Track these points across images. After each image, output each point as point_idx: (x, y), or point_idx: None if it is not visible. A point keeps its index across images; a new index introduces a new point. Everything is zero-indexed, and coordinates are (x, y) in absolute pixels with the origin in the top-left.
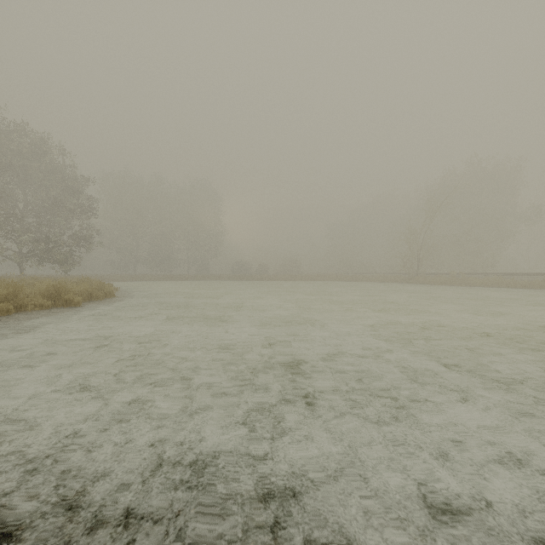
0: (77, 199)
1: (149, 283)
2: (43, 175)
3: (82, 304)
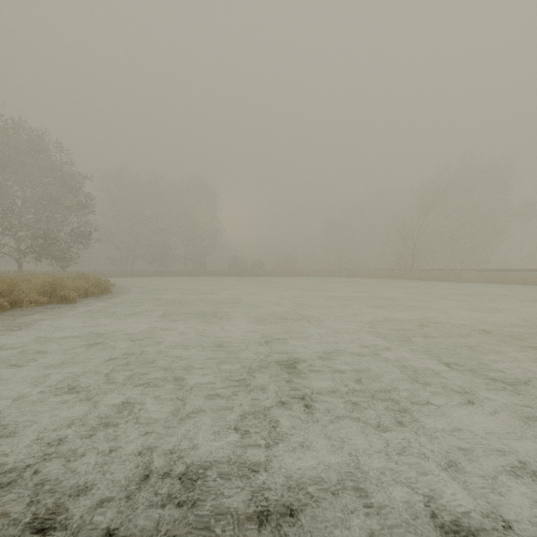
0: (75, 196)
1: (146, 279)
2: (40, 172)
3: (78, 300)
